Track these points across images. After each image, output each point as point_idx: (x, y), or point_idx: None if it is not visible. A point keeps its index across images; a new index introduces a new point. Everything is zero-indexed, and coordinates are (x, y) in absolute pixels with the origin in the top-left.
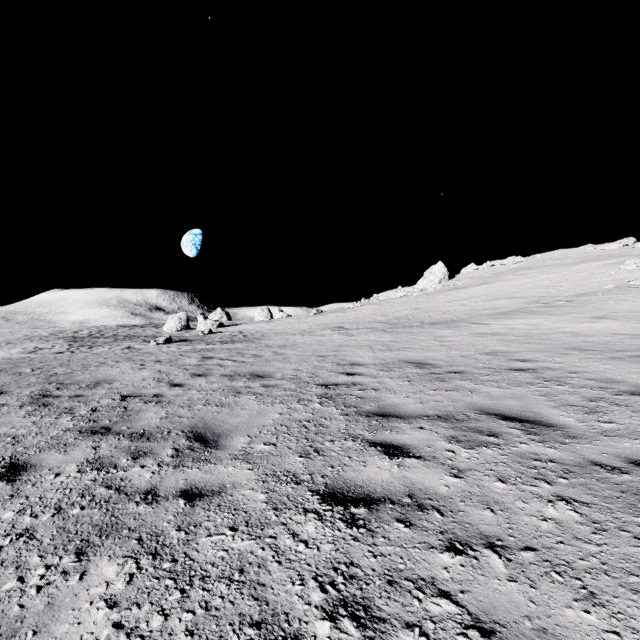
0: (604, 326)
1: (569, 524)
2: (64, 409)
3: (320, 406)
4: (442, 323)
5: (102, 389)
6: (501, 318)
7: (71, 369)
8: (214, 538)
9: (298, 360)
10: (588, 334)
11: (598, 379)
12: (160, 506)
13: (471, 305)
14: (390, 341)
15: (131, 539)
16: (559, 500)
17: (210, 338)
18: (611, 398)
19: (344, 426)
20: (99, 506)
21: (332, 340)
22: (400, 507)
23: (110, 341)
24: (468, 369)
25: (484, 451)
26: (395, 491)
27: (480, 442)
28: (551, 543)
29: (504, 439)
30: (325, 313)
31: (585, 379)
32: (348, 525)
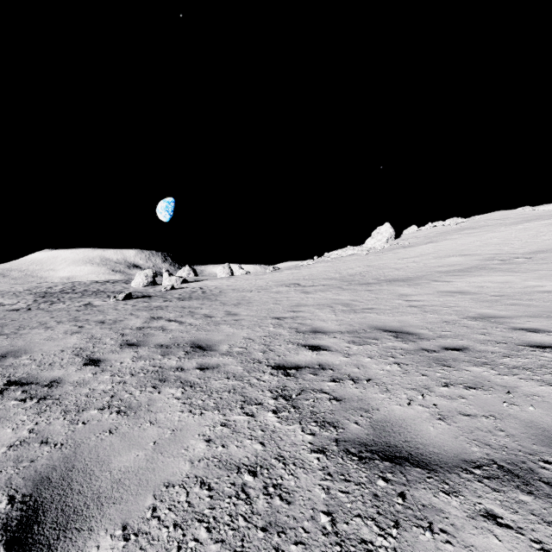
0: None
1: None
2: None
3: (275, 420)
4: (399, 280)
5: None
6: (461, 275)
7: (0, 332)
8: None
9: (251, 323)
10: None
11: None
12: None
13: (423, 262)
14: (350, 300)
15: None
16: None
17: (170, 294)
18: None
19: (323, 498)
20: None
21: (288, 298)
22: None
23: (76, 297)
24: (469, 343)
25: None
26: None
27: None
28: None
29: None
30: (281, 270)
31: None
32: None
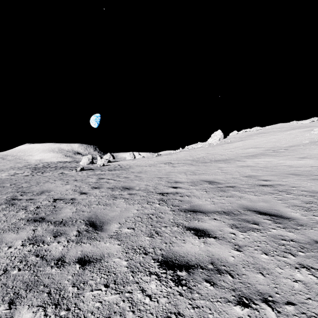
0: (305, 162)
1: (311, 285)
2: (22, 207)
3: (159, 205)
4: (221, 160)
5: (44, 195)
6: (251, 158)
7: (30, 184)
8: (94, 292)
9: (147, 180)
10: (298, 166)
11: (308, 191)
12: (65, 269)
13: (235, 151)
14: (195, 170)
15: (44, 293)
16: (302, 267)
17: (103, 168)
18: (317, 202)
19: (172, 217)
20: (29, 268)
21: (165, 169)
22: (206, 271)
23: (53, 169)
24: (237, 185)
25: (252, 234)
26: (203, 260)
27: (249, 228)
28: (303, 299)
29: (262, 226)
30: (161, 155)
31: (301, 191)
32: (176, 284)
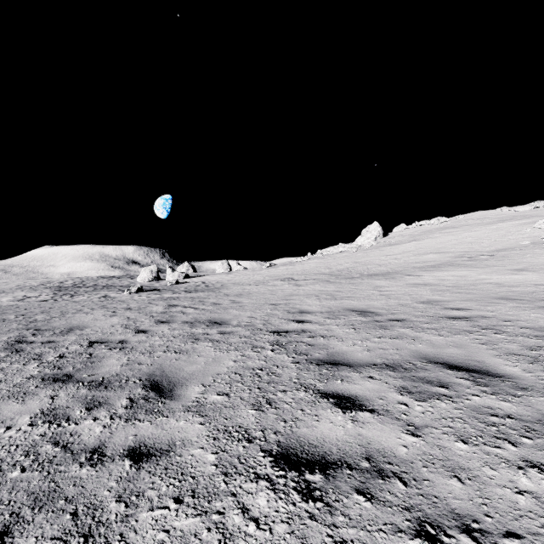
0: (525, 277)
1: None
2: (34, 355)
3: (272, 353)
4: (379, 275)
5: (73, 335)
6: (431, 270)
7: (50, 316)
8: (156, 513)
9: (252, 308)
10: (512, 285)
11: (532, 327)
12: (104, 468)
13: (404, 259)
14: (334, 291)
15: (65, 513)
16: (530, 466)
17: (177, 288)
18: None
19: (296, 375)
20: (41, 468)
21: (283, 290)
22: (358, 473)
23: (90, 290)
24: (408, 317)
25: (437, 404)
26: (351, 452)
27: (431, 394)
28: (536, 527)
29: (455, 390)
30: (276, 266)
31: (520, 327)
32: (303, 497)
